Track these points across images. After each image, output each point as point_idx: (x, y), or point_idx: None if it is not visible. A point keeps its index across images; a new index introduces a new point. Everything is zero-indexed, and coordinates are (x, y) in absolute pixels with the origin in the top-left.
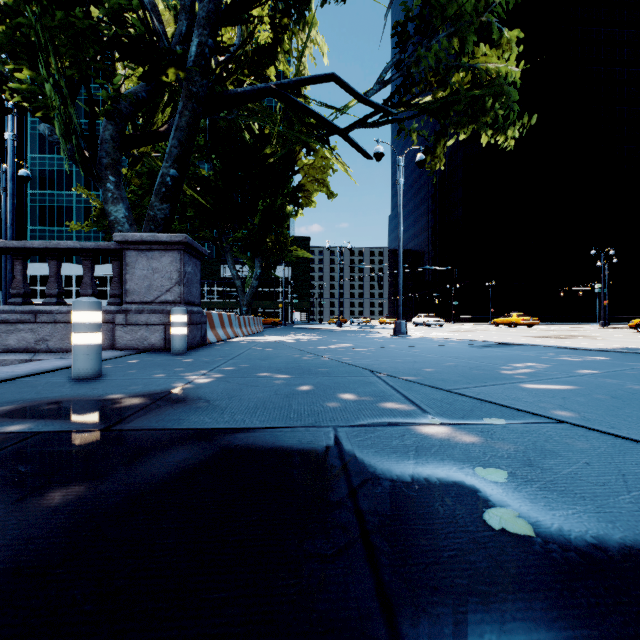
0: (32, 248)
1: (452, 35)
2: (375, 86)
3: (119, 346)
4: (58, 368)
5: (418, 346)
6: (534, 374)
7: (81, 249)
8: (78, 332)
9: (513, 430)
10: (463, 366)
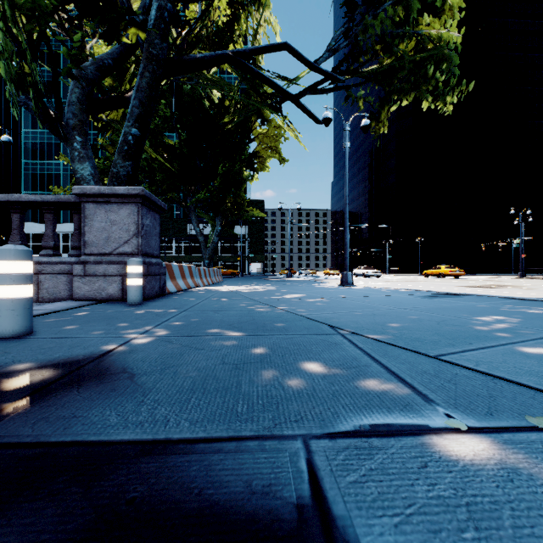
0: None
1: (397, 4)
2: (325, 54)
3: (77, 297)
4: None
5: (368, 296)
6: (515, 331)
7: (42, 202)
8: (1, 284)
9: None
10: (428, 320)
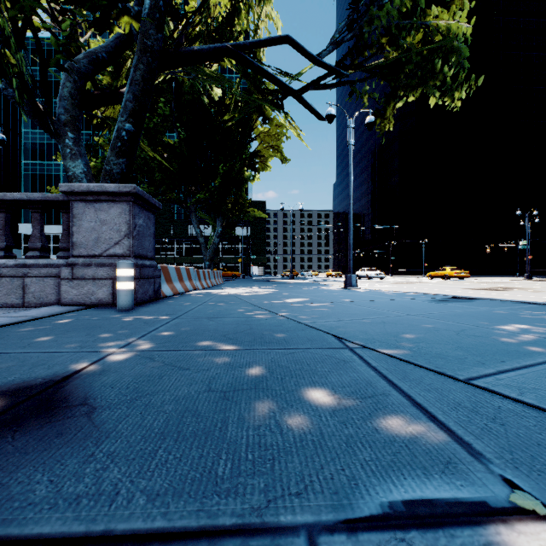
0: None
1: None
2: (328, 47)
3: (65, 301)
4: None
5: (374, 300)
6: None
7: (28, 201)
8: None
9: None
10: (445, 330)
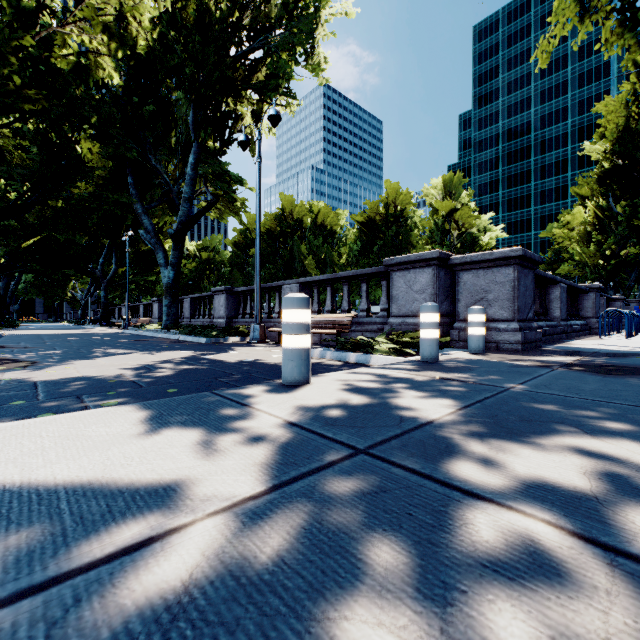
0: None
1: None
2: None
3: None
4: None
5: None
6: None
7: None
8: None
9: None
10: None
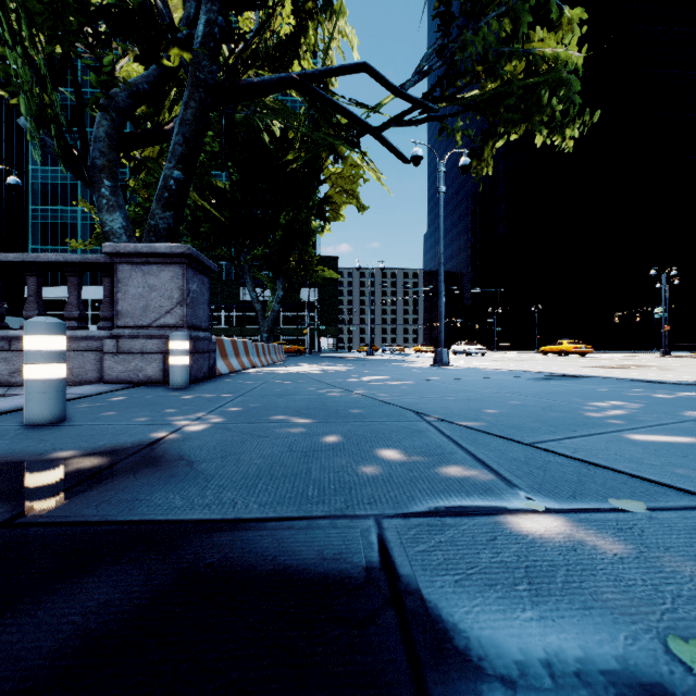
0: (6, 262)
1: (503, 16)
2: (413, 77)
3: (109, 379)
4: (16, 409)
5: (466, 378)
6: (631, 418)
7: (65, 263)
8: (31, 363)
9: (670, 525)
10: (532, 406)
